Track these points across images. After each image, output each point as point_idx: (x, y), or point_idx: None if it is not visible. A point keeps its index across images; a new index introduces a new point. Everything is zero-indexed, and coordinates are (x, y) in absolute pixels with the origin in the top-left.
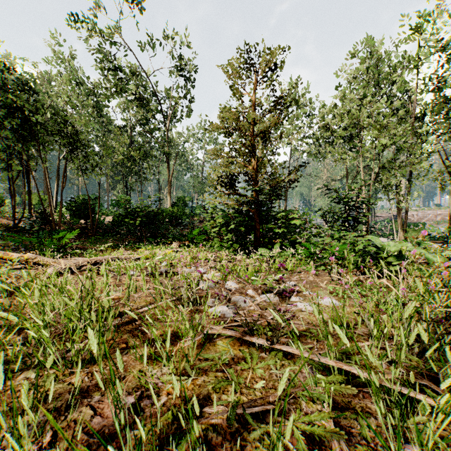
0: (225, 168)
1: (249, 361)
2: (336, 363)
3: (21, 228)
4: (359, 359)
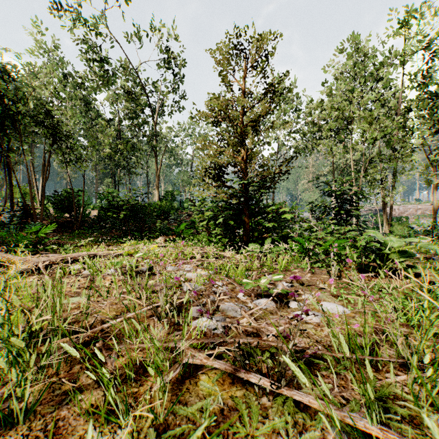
0: (213, 159)
1: (246, 420)
2: (383, 431)
3: (0, 222)
4: (407, 412)
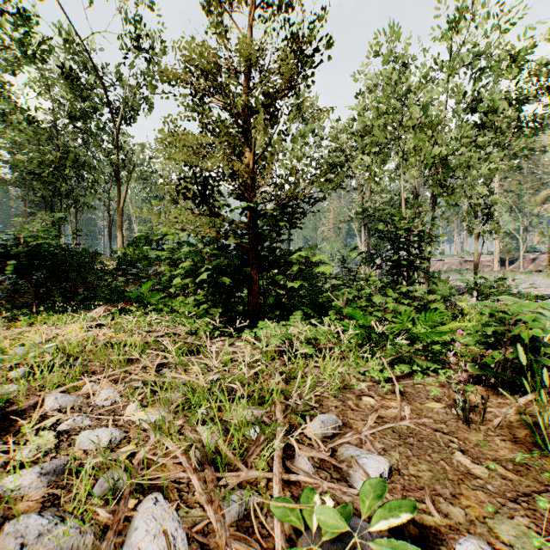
0: (189, 158)
1: None
2: None
3: None
4: None
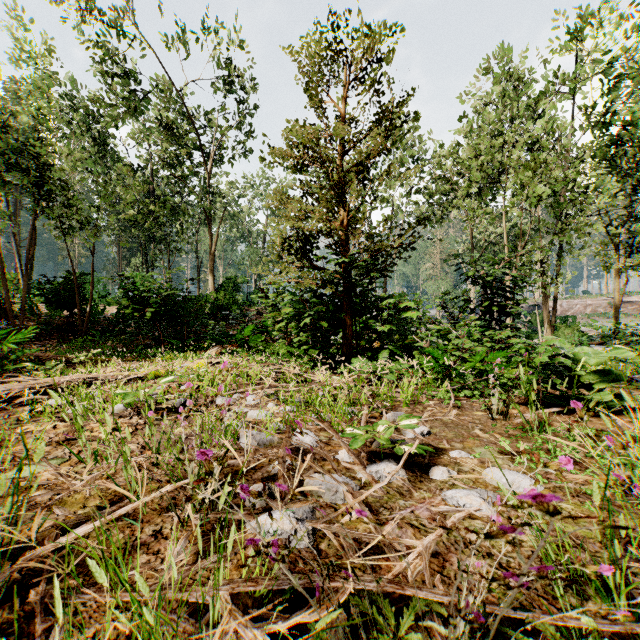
0: (294, 223)
1: None
2: None
3: None
4: None
